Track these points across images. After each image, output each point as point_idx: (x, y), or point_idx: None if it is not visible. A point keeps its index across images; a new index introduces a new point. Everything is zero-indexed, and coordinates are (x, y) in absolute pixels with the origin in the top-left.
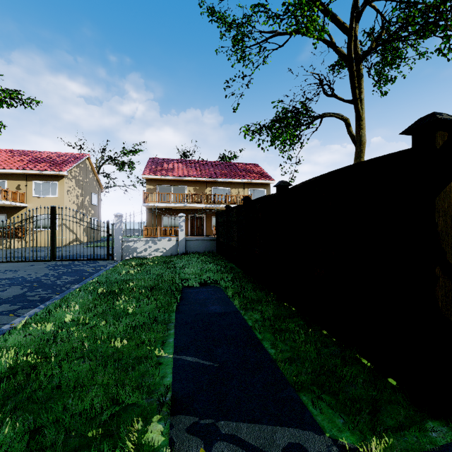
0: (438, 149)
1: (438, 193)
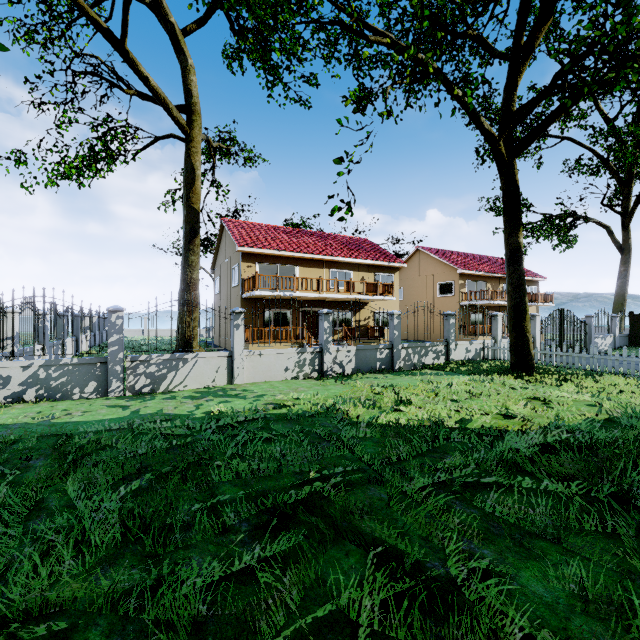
0: None
1: None
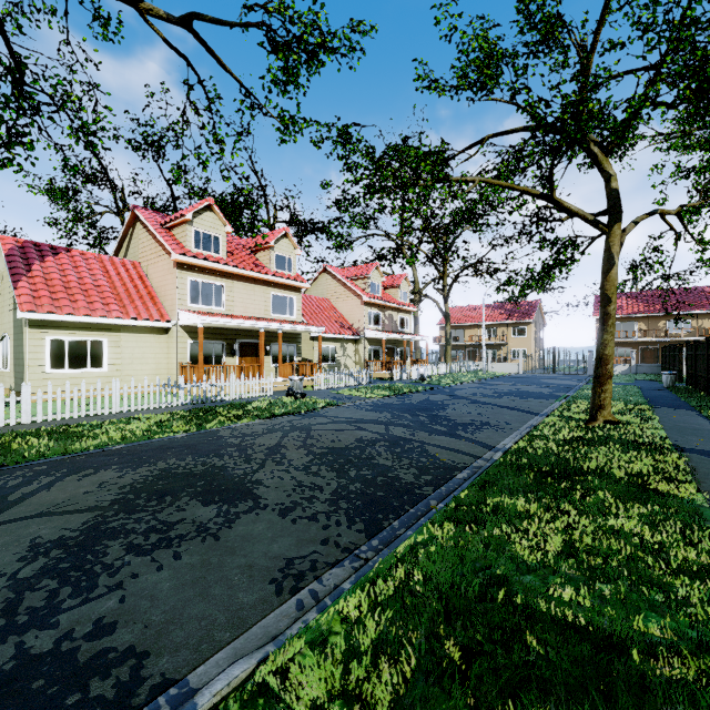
0: (679, 348)
1: (679, 353)
